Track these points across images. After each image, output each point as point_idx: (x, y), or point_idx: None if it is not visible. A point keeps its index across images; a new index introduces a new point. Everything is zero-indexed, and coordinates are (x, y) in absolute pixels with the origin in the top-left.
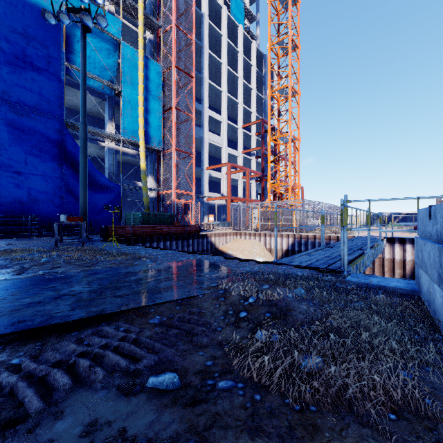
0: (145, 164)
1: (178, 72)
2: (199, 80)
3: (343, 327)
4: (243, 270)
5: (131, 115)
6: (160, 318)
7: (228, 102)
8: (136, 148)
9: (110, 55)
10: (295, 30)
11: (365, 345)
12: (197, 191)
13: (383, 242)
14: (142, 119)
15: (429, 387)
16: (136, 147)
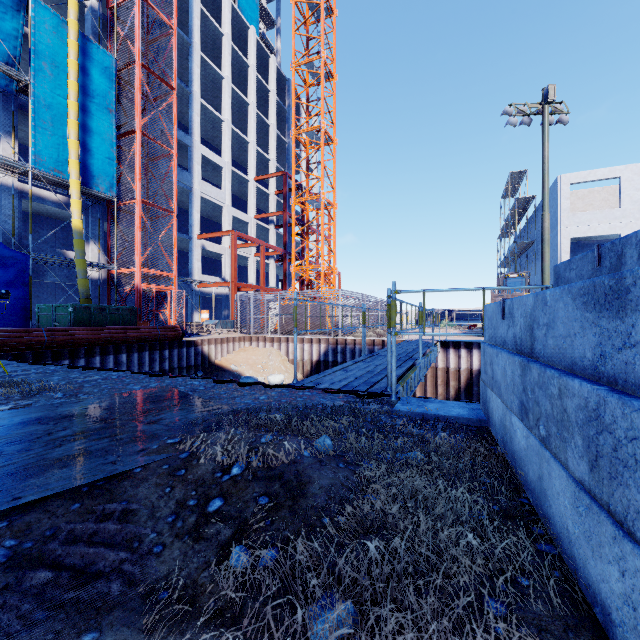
0: (82, 221)
1: (148, 75)
2: (185, 96)
3: (392, 511)
4: (239, 403)
5: (52, 132)
6: (16, 545)
7: (234, 139)
8: (66, 192)
9: (5, 15)
10: (329, 52)
11: (429, 554)
12: (182, 272)
13: (436, 347)
14: (75, 142)
15: (534, 631)
16: (63, 190)
